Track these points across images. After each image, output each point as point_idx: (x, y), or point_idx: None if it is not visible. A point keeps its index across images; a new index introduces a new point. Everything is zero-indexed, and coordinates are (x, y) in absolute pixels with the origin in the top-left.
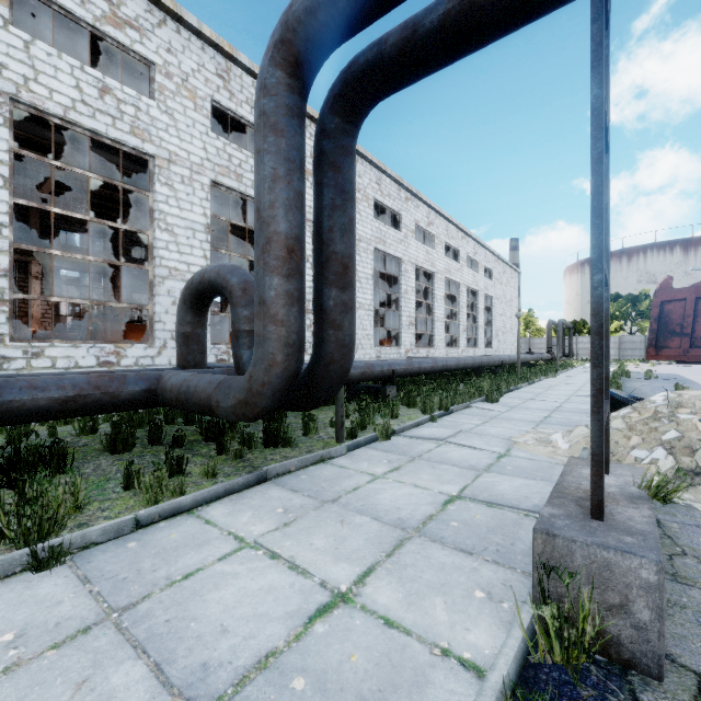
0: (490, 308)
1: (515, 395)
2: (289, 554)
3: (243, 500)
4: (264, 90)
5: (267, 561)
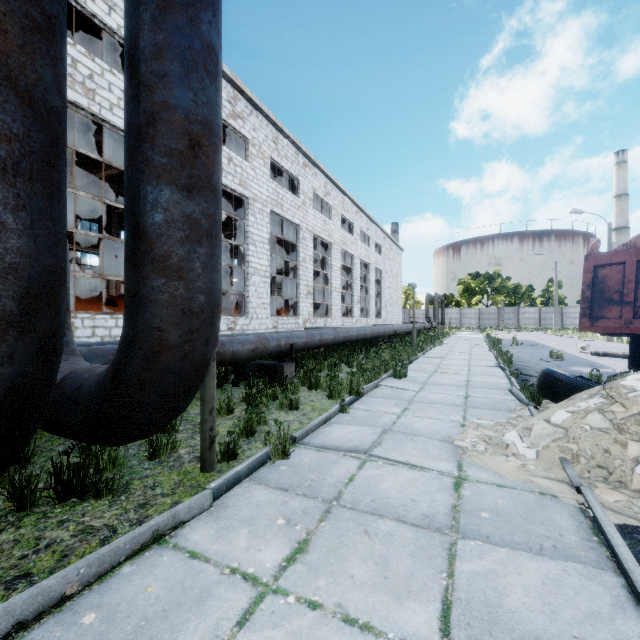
0: (379, 281)
1: (418, 367)
2: None
3: None
4: None
5: None
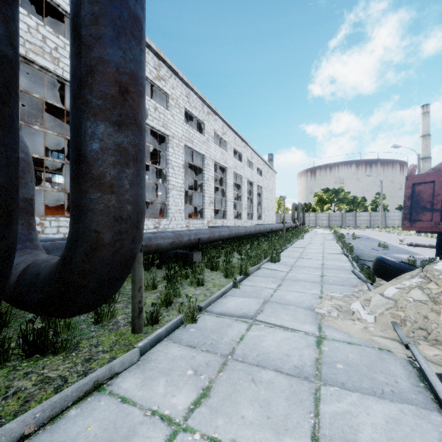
0: (260, 194)
1: (287, 255)
2: None
3: None
4: None
5: None
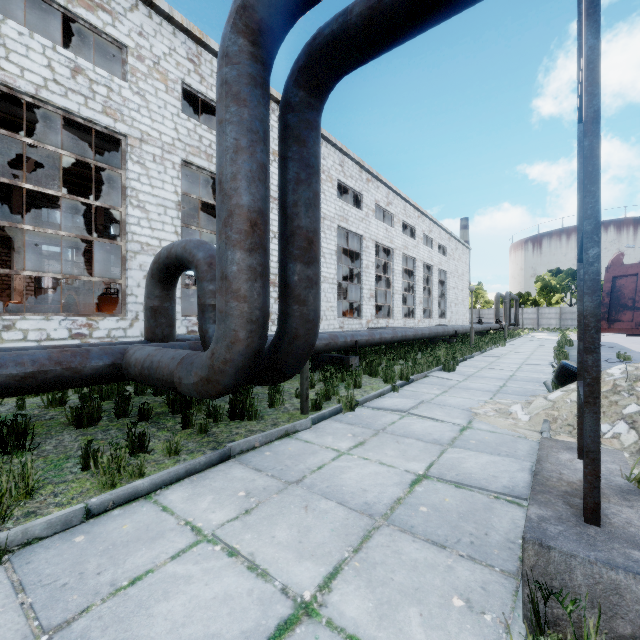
0: (443, 281)
1: (470, 364)
2: (249, 551)
3: (204, 481)
4: (226, 58)
5: (225, 559)
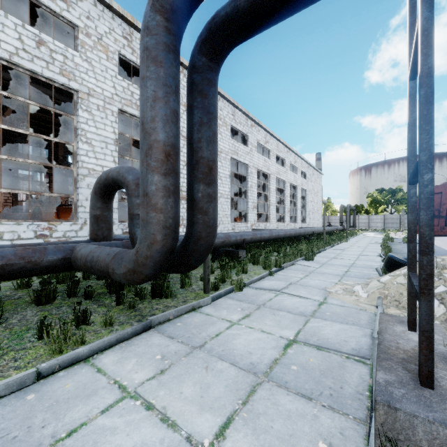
0: (304, 197)
1: (323, 255)
2: (162, 405)
3: (131, 347)
4: (147, 30)
5: (143, 412)
